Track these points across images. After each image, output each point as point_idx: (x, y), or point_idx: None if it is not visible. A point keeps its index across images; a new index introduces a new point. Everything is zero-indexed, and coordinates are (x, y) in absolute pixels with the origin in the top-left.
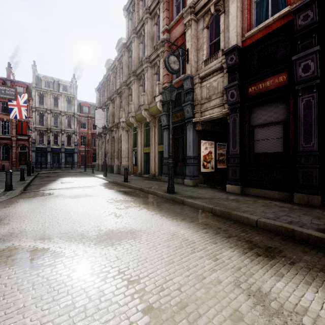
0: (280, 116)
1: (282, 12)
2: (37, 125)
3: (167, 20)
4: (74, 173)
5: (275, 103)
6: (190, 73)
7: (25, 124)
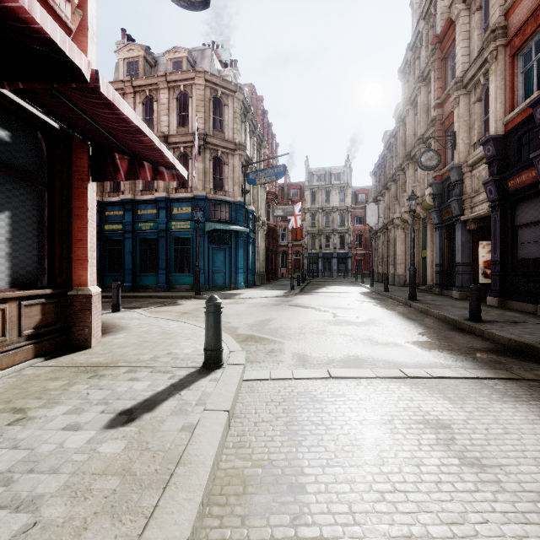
0: (538, 215)
1: (532, 98)
2: (309, 228)
3: (438, 91)
4: (343, 282)
5: (535, 199)
6: (457, 161)
7: (298, 228)
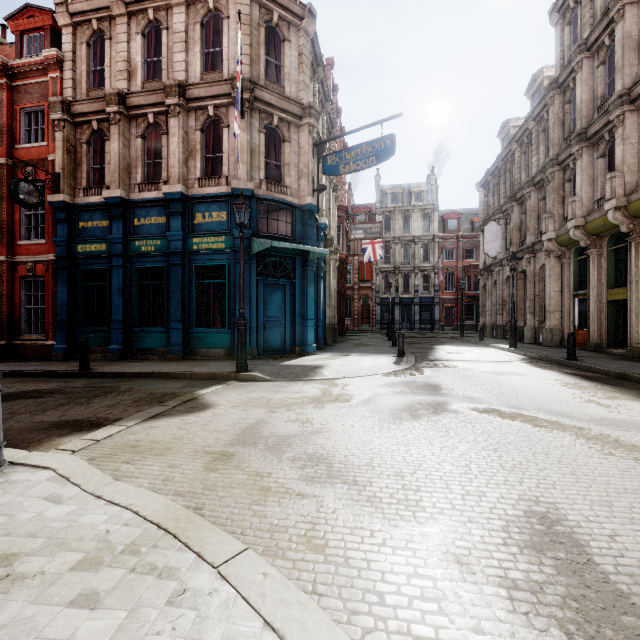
0: None
1: None
2: (381, 265)
3: None
4: (445, 339)
5: None
6: None
7: (368, 265)
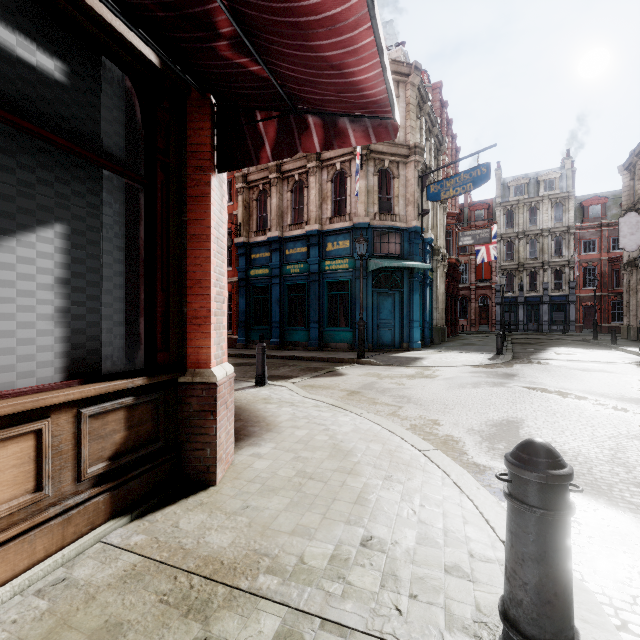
0: None
1: None
2: (502, 262)
3: None
4: (571, 341)
5: None
6: None
7: (486, 264)
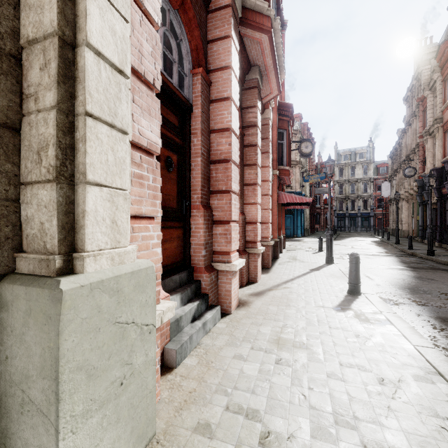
0: None
1: (446, 157)
2: (337, 195)
3: (420, 129)
4: (364, 235)
5: None
6: (426, 172)
7: None
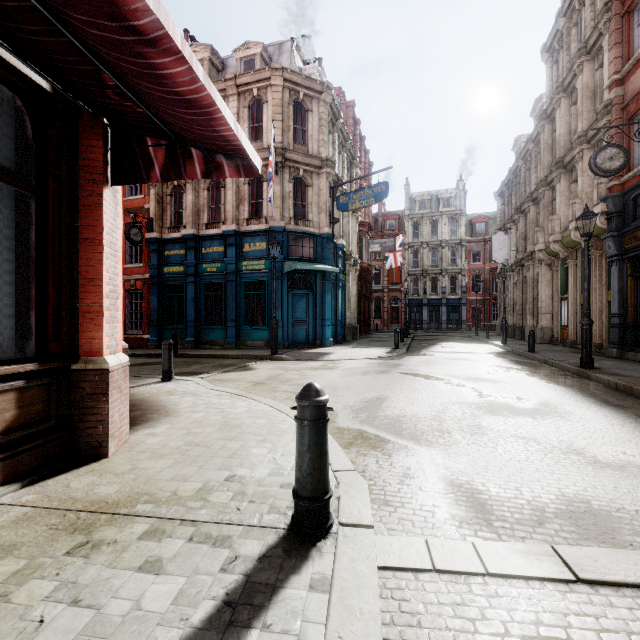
0: None
1: None
2: (410, 268)
3: (617, 62)
4: (459, 337)
5: None
6: None
7: (396, 269)
